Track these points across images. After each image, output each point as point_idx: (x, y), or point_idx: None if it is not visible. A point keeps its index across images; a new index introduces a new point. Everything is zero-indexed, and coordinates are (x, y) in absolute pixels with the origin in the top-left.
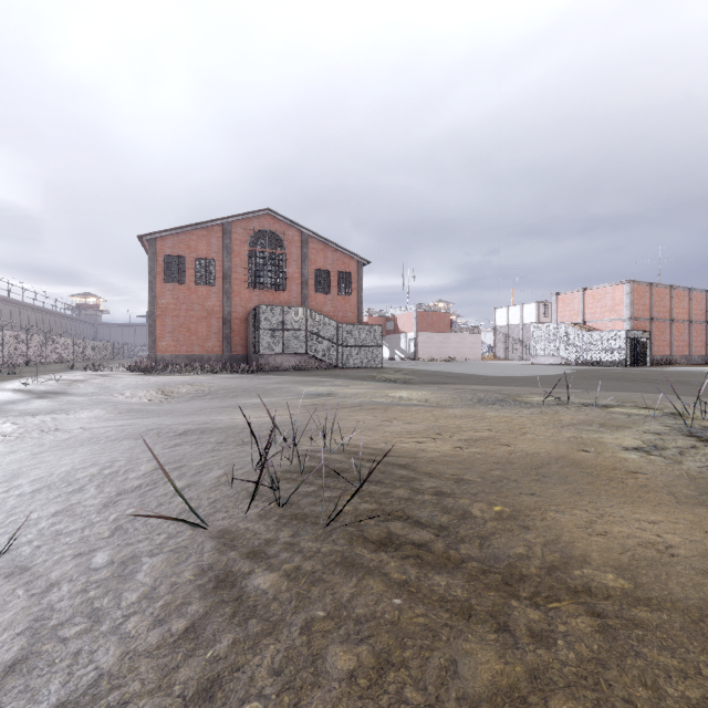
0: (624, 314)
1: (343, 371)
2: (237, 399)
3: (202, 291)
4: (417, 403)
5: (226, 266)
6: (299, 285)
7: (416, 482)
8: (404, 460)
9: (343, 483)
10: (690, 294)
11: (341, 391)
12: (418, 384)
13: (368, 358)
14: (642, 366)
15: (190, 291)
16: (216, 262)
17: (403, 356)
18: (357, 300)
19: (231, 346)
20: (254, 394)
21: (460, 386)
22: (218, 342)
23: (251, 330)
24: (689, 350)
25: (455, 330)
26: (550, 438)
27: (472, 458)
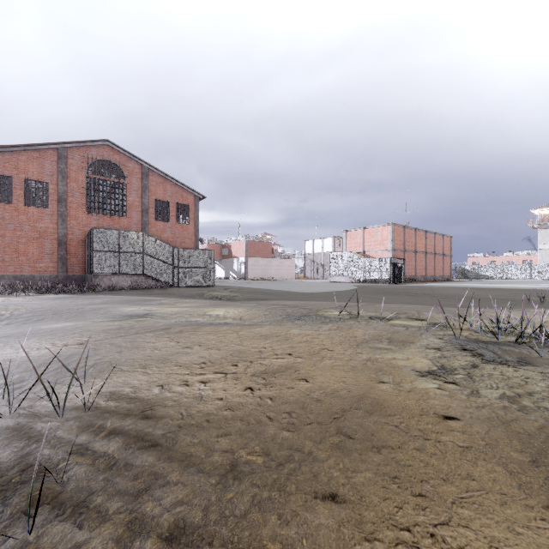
0: (389, 247)
1: (177, 289)
2: (37, 324)
3: (33, 212)
4: (231, 321)
5: (61, 189)
6: (139, 213)
7: (154, 492)
8: (164, 427)
9: (2, 524)
10: (426, 235)
11: (161, 310)
12: (240, 301)
13: (202, 278)
14: (399, 283)
15: (19, 211)
16: (49, 185)
17: (236, 276)
18: (194, 228)
19: (67, 267)
20: (65, 316)
21: (274, 302)
22: (52, 263)
23: (88, 251)
24: (425, 272)
25: (276, 256)
26: (348, 364)
27: (261, 409)
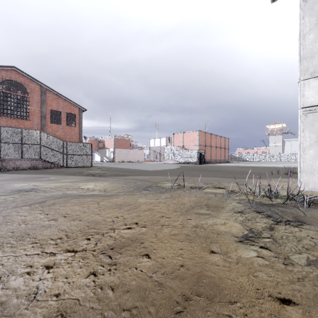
0: (197, 143)
1: (65, 169)
2: None
3: None
4: (97, 192)
5: None
6: (39, 118)
7: None
8: None
9: None
10: (216, 137)
11: (46, 185)
12: (107, 176)
13: (84, 161)
14: (203, 164)
15: None
16: None
17: (107, 160)
18: (79, 129)
19: None
20: None
21: (130, 177)
22: None
23: None
24: (216, 157)
25: (132, 148)
26: (182, 232)
27: (100, 307)
